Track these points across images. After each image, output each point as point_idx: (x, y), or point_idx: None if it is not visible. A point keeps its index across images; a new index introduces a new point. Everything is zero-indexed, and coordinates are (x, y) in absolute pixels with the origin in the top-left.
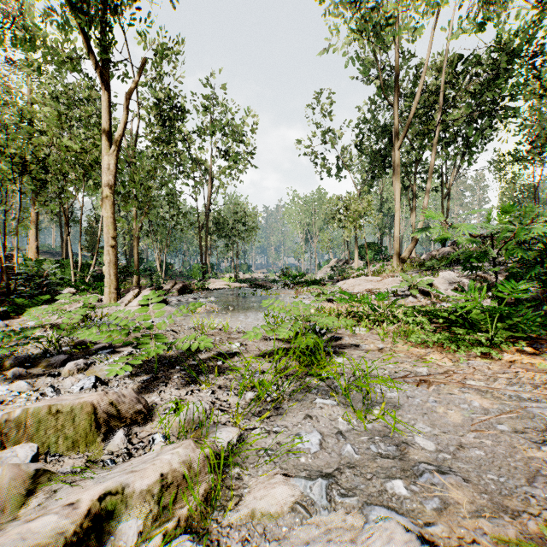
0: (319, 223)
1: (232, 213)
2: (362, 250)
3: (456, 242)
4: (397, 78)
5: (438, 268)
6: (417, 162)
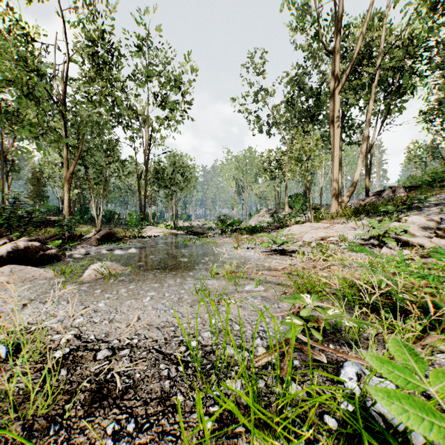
0: (250, 178)
1: (171, 164)
2: (290, 201)
3: (378, 192)
4: (339, 17)
5: (396, 213)
6: (343, 118)
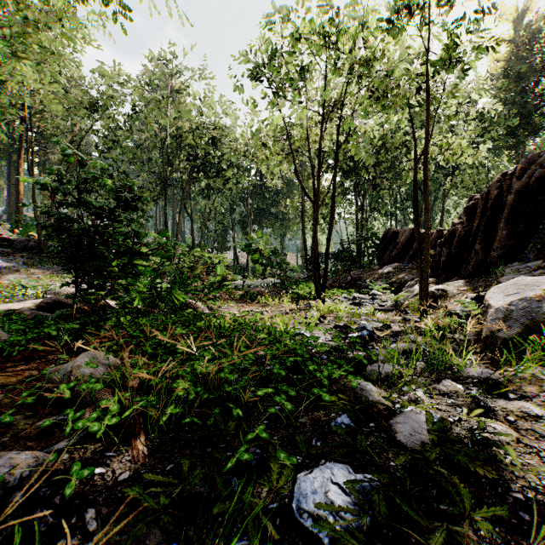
0: None
1: None
2: None
3: None
4: None
5: None
6: None
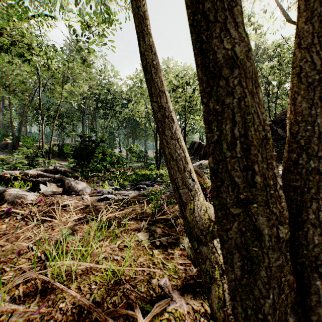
0: None
1: None
2: None
3: None
4: None
5: None
6: None
